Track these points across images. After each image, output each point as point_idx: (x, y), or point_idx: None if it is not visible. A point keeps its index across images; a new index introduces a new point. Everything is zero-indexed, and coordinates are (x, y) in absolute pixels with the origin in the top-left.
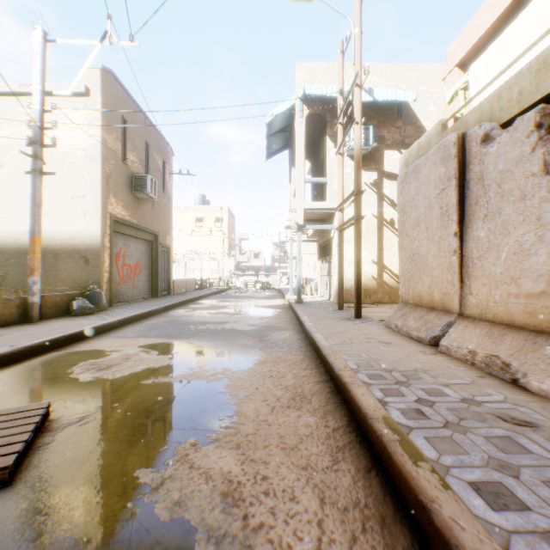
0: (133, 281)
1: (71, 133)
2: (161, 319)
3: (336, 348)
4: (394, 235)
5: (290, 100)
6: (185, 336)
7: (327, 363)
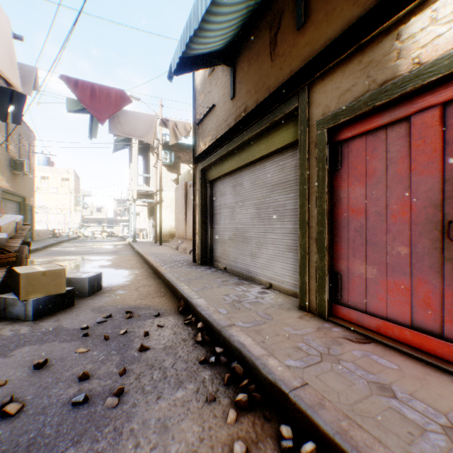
0: None
1: None
2: (49, 251)
3: (145, 251)
4: None
5: None
6: (75, 255)
7: (140, 254)
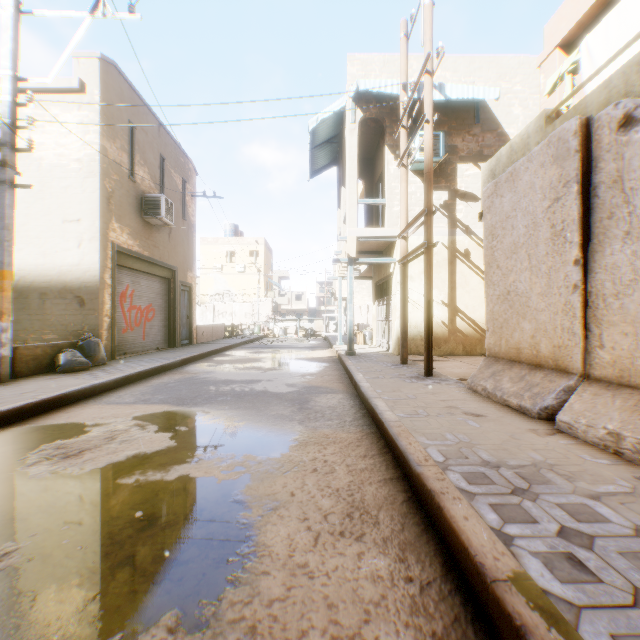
0: (144, 327)
1: (62, 140)
2: (174, 376)
3: (407, 424)
4: (469, 269)
5: (339, 101)
6: (200, 401)
7: (397, 450)
